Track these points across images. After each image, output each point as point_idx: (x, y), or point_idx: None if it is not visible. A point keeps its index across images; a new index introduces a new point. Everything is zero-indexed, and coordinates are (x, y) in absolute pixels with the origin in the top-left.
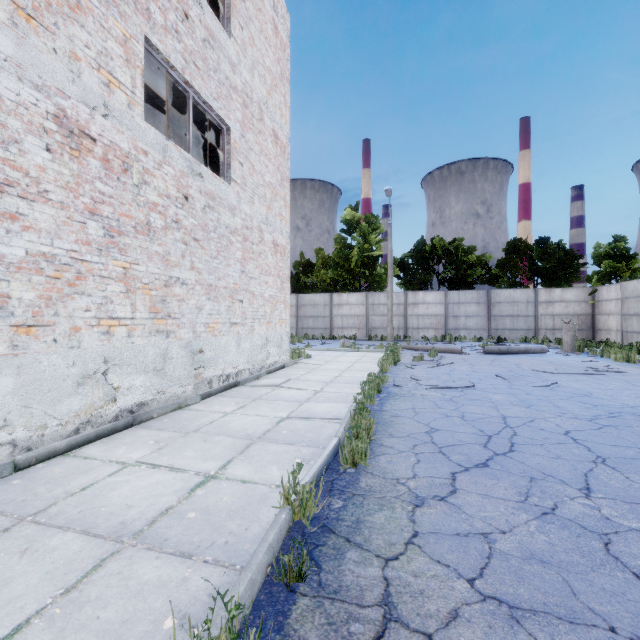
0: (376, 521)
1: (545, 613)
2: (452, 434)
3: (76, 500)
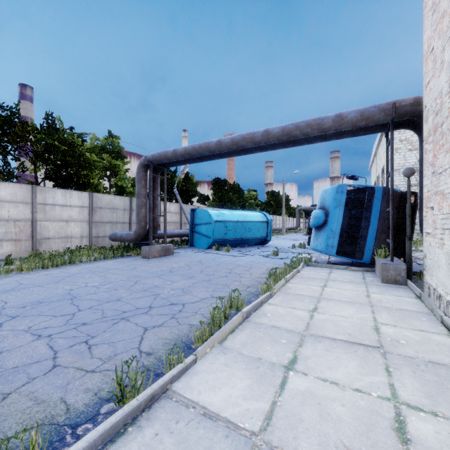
0: (242, 294)
1: (220, 284)
2: (146, 321)
3: (365, 308)
